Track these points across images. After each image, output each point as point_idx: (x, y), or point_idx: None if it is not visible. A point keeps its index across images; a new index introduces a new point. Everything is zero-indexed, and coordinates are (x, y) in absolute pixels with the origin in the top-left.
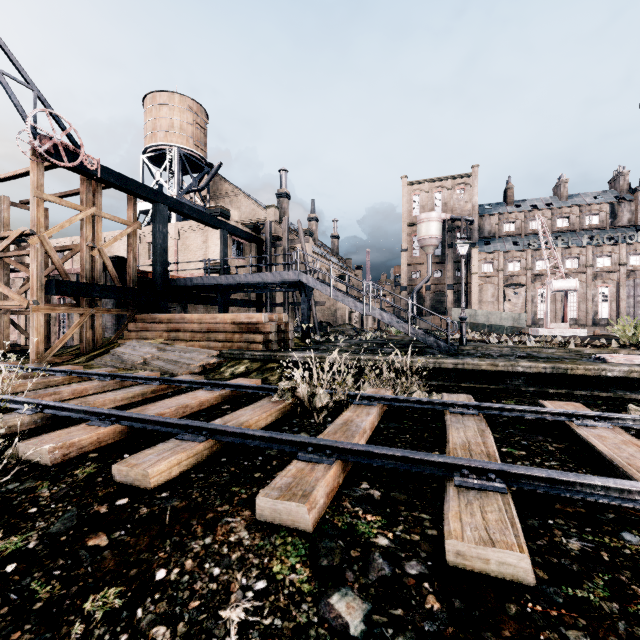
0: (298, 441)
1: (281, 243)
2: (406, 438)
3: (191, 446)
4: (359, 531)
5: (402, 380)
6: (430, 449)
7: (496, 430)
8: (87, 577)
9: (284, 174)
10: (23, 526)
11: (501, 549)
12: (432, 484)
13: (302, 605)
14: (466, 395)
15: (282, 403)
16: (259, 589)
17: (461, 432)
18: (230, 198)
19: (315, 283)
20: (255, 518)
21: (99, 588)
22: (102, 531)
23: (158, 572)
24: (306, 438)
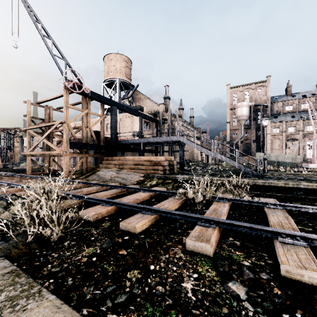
0: (196, 217)
1: (167, 122)
2: (245, 219)
3: (148, 216)
4: (234, 258)
5: (237, 190)
6: (259, 224)
7: (293, 217)
8: (124, 265)
9: (167, 87)
10: (92, 244)
11: (310, 271)
12: (264, 241)
13: (216, 285)
14: (273, 199)
15: (180, 199)
16: (195, 277)
17: (275, 217)
18: (142, 101)
19: (187, 141)
20: (184, 249)
21: (130, 270)
22: (123, 248)
23: (151, 266)
24: (200, 216)
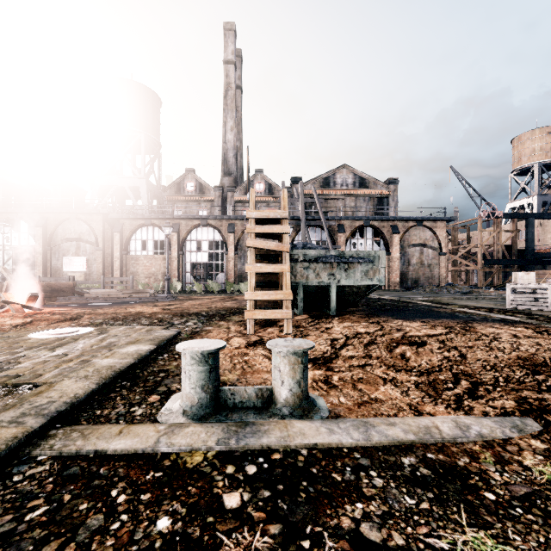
0: None
1: None
2: None
3: None
4: None
5: None
6: None
7: None
8: None
9: None
10: None
11: None
12: None
13: None
14: None
15: None
16: None
17: None
18: None
19: None
20: None
21: None
22: None
23: None
24: None
